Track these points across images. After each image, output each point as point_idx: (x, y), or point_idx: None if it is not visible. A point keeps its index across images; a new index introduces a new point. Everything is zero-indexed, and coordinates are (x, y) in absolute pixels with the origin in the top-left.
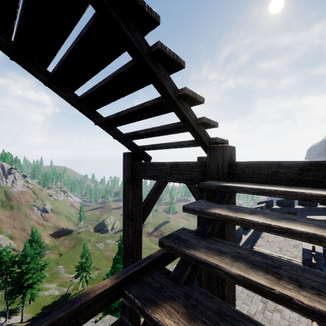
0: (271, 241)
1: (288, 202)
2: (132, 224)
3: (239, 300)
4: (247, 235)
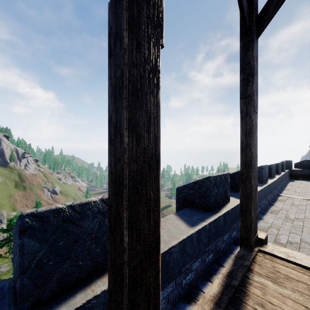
0: (300, 192)
1: (309, 163)
2: None
3: (283, 231)
4: (273, 179)
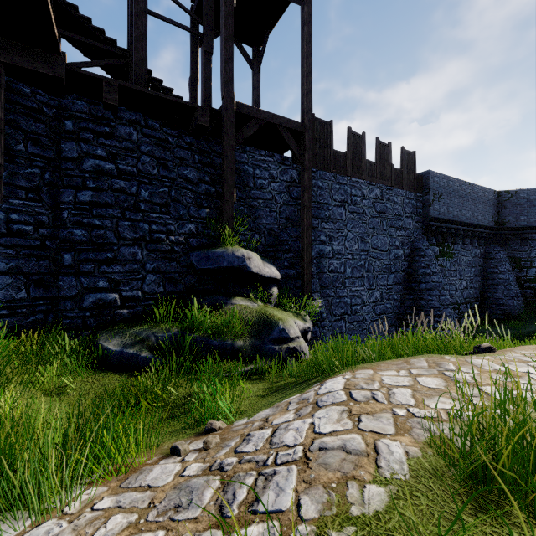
0: None
1: None
2: (193, 39)
3: None
4: None
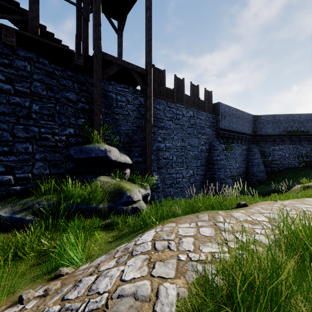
0: None
1: None
2: (77, 11)
3: None
4: None
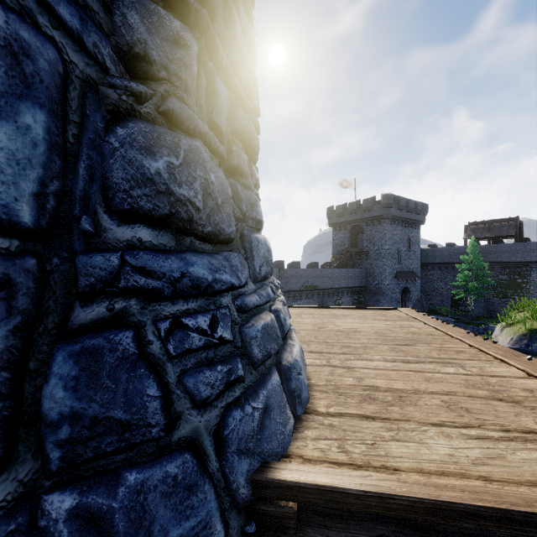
0: None
1: None
2: None
3: None
4: None
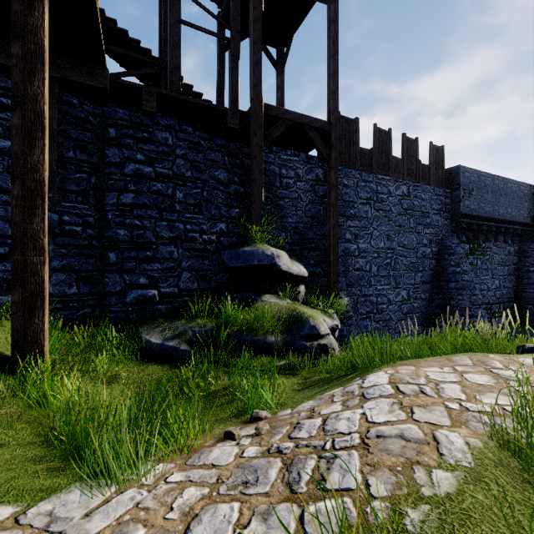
0: None
1: None
2: (219, 44)
3: None
4: None
